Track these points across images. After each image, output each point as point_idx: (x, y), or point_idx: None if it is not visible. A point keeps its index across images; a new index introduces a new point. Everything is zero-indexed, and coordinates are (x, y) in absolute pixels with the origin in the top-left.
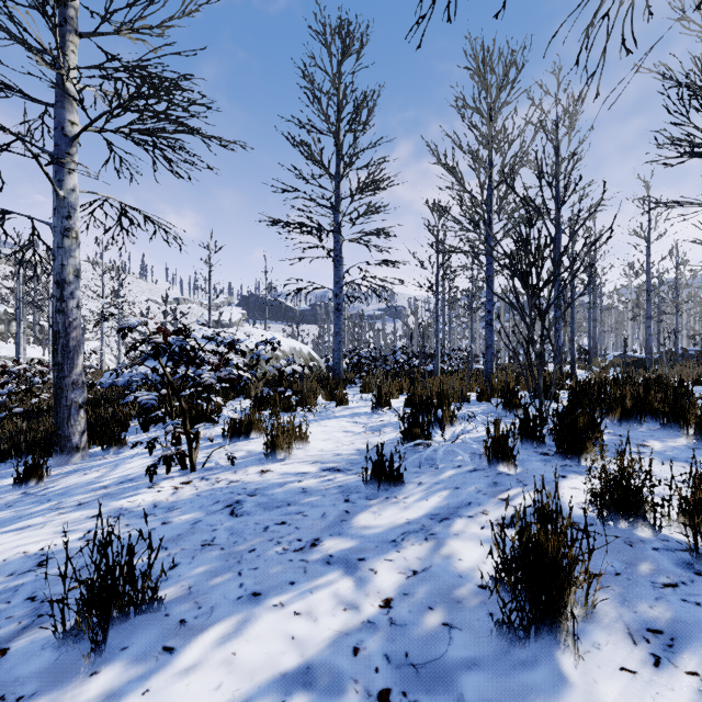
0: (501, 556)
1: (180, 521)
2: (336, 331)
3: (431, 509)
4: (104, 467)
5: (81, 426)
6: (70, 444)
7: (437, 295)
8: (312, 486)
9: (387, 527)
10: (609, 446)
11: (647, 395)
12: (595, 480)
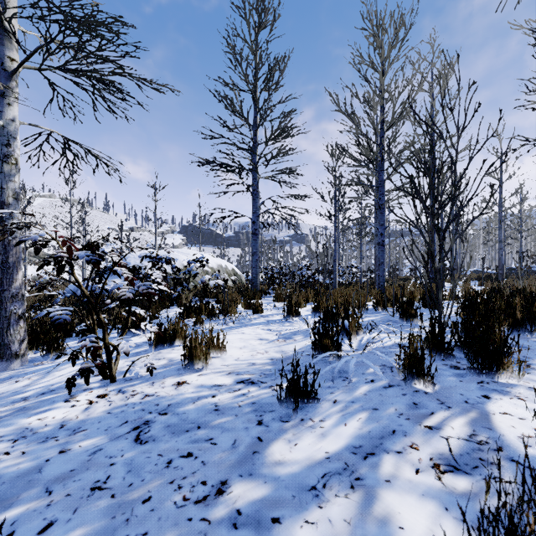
0: (454, 525)
1: (79, 449)
2: (253, 251)
3: (352, 438)
4: (36, 374)
5: (21, 334)
6: (9, 352)
7: (335, 223)
8: (225, 402)
9: (305, 463)
10: (515, 359)
11: (532, 306)
12: (523, 403)
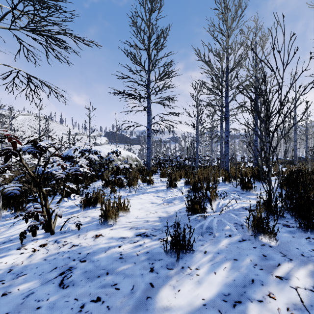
0: None
1: (17, 292)
2: (148, 147)
3: (221, 286)
4: (5, 227)
5: None
6: None
7: (197, 130)
8: (127, 252)
9: (187, 310)
10: None
11: None
12: None
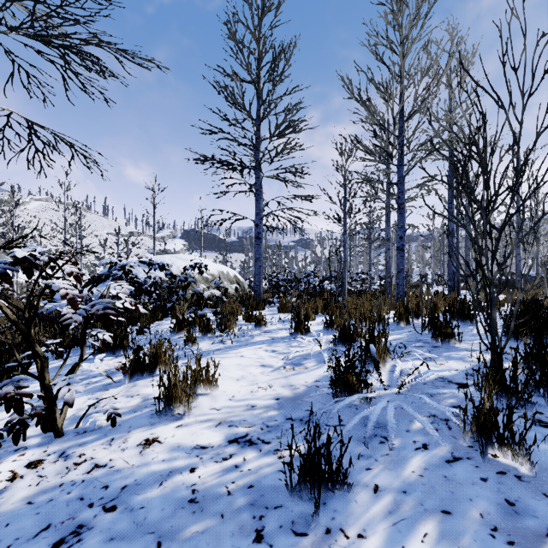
0: None
1: None
2: (256, 257)
3: None
4: None
5: None
6: None
7: (344, 226)
8: (207, 484)
9: None
10: None
11: None
12: None
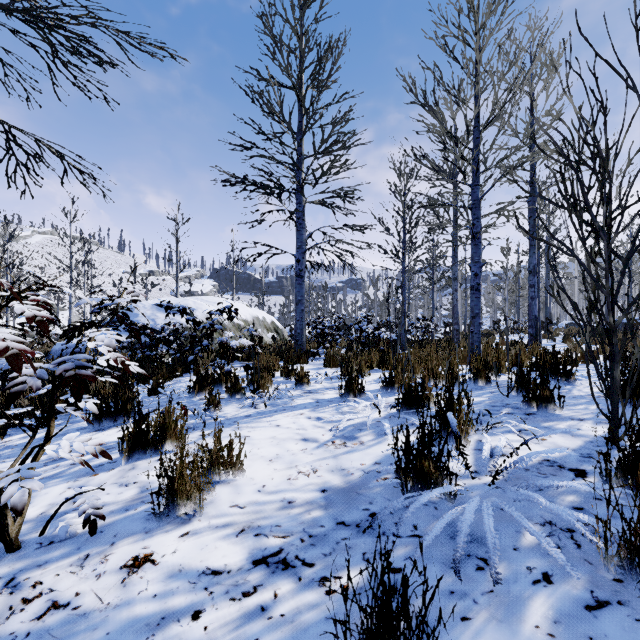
0: None
1: None
2: (298, 299)
3: None
4: None
5: None
6: None
7: (403, 262)
8: None
9: None
10: None
11: None
12: None
